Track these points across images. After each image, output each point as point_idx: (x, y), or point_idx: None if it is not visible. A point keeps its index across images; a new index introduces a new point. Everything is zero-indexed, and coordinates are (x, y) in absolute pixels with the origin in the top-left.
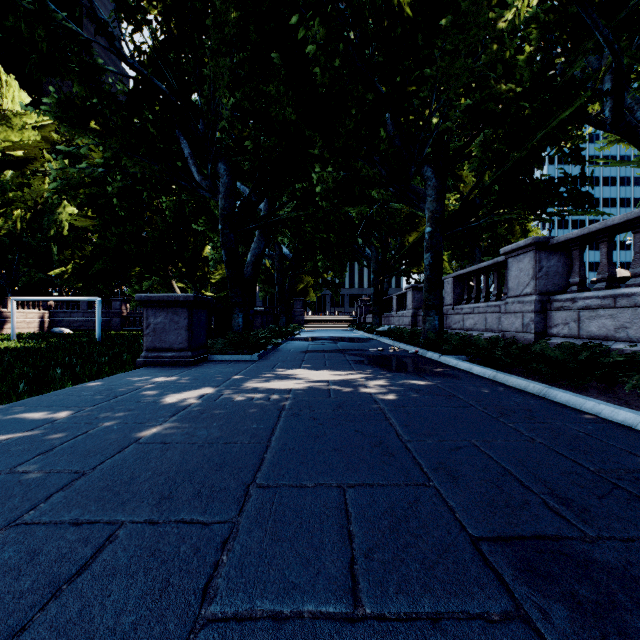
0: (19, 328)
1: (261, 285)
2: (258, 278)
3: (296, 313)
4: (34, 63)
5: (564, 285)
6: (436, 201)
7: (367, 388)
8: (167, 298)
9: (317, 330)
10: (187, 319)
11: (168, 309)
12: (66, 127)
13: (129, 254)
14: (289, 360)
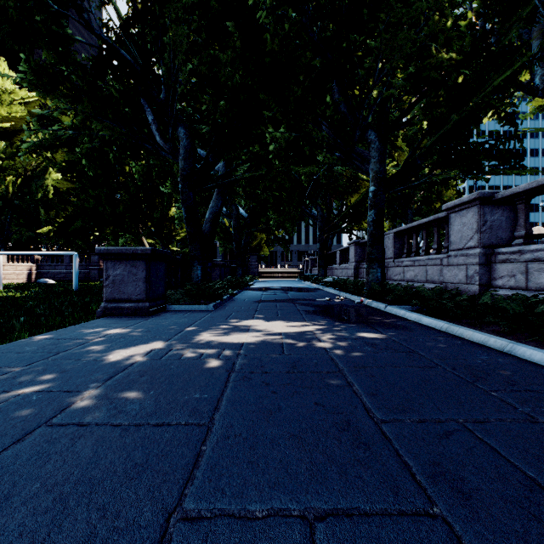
0: (9, 279)
1: (221, 242)
2: (218, 235)
3: (251, 266)
4: (4, 31)
5: (507, 238)
6: (379, 162)
7: (321, 342)
8: (125, 251)
9: (269, 281)
10: (145, 271)
11: (126, 261)
12: (35, 92)
13: (104, 214)
14: (243, 310)
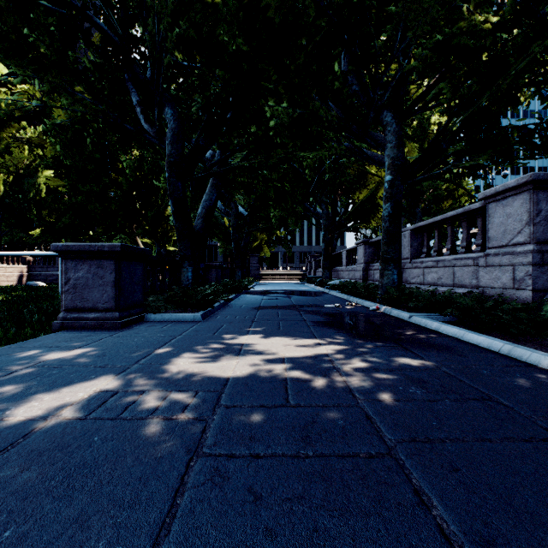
0: None
1: (220, 242)
2: (218, 236)
3: (252, 268)
4: None
5: None
6: (397, 147)
7: (342, 377)
8: (89, 248)
9: (271, 283)
10: (114, 273)
11: (91, 261)
12: None
13: (94, 212)
14: (237, 320)
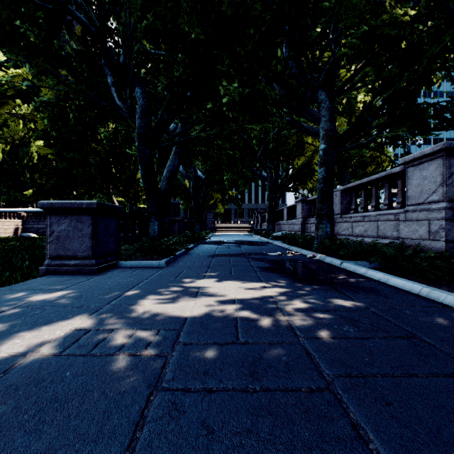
0: None
1: (182, 201)
2: (180, 195)
3: (209, 222)
4: None
5: None
6: (330, 121)
7: (285, 316)
8: (70, 205)
9: (224, 235)
10: (91, 226)
11: (72, 216)
12: None
13: (77, 175)
14: (195, 266)
